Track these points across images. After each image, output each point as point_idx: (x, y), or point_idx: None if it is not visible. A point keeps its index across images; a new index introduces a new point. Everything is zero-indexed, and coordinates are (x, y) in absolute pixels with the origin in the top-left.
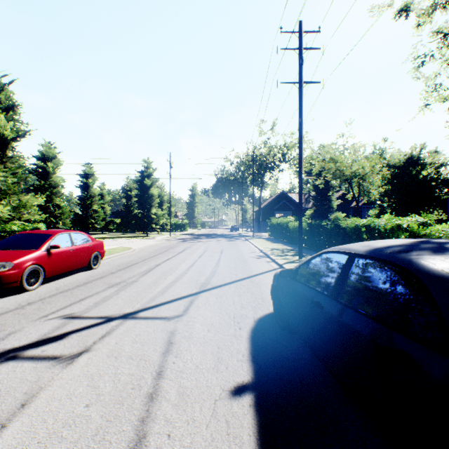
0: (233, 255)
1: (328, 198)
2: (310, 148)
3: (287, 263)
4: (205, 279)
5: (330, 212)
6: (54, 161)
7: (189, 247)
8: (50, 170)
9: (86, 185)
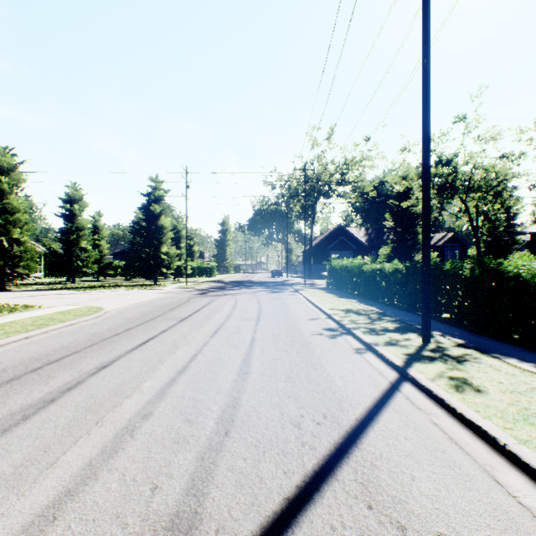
0: (281, 326)
1: (413, 230)
2: (377, 167)
3: (412, 362)
4: (191, 474)
5: (415, 250)
6: (12, 175)
7: (204, 306)
8: (5, 188)
9: (71, 213)
